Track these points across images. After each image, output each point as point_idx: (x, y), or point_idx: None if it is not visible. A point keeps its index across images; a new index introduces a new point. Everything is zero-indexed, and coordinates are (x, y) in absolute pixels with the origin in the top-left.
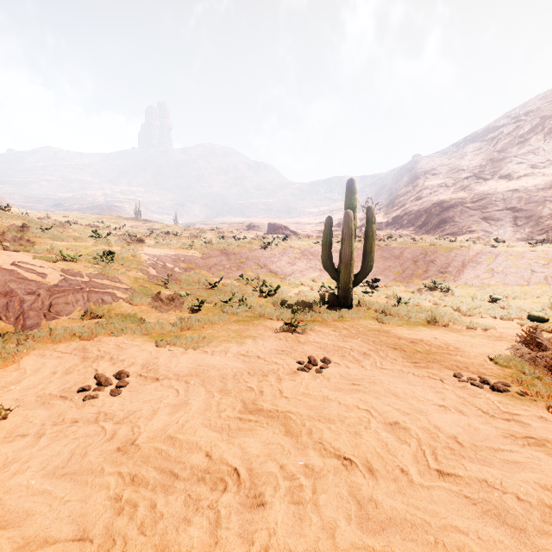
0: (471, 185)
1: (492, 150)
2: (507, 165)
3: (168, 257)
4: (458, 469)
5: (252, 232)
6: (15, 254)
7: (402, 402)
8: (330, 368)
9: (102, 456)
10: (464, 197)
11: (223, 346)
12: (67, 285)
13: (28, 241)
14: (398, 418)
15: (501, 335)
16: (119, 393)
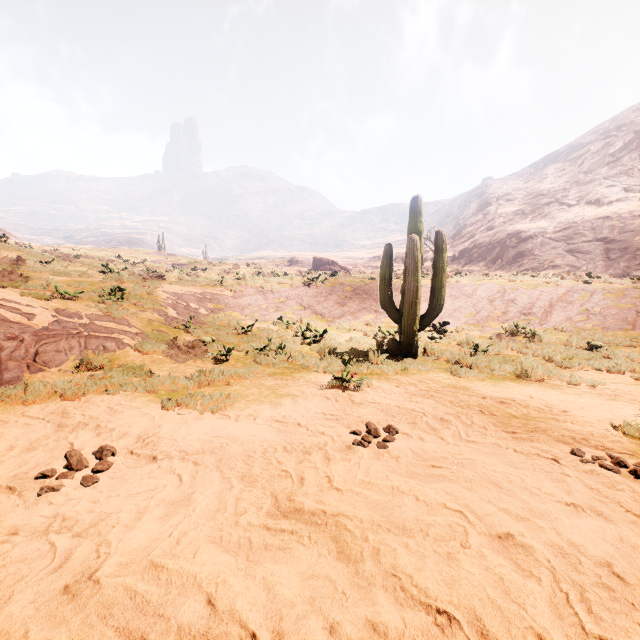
0: (553, 213)
1: (578, 171)
2: (596, 188)
3: (192, 296)
4: (637, 637)
5: (294, 268)
6: None
7: (508, 497)
8: (398, 441)
9: (33, 605)
10: (545, 227)
11: (252, 408)
12: (60, 328)
13: (20, 276)
14: (510, 527)
15: (616, 394)
16: (94, 482)
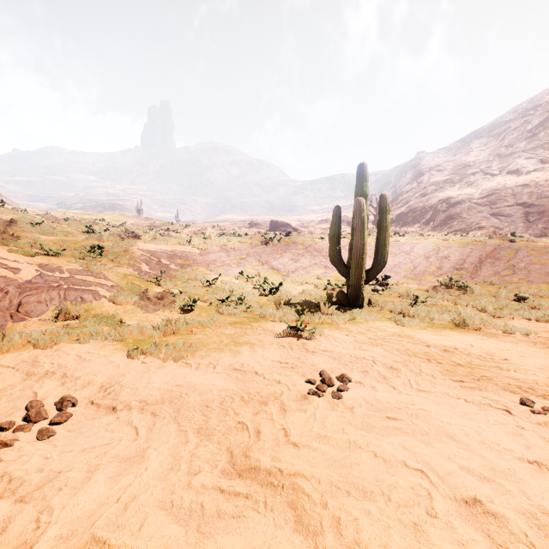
0: (478, 181)
1: (499, 145)
2: (515, 160)
3: (164, 253)
4: None
5: (254, 230)
6: None
7: (467, 452)
8: (351, 391)
9: None
10: (471, 193)
11: (212, 356)
12: (42, 281)
13: (12, 235)
14: (476, 491)
15: None
16: (50, 436)
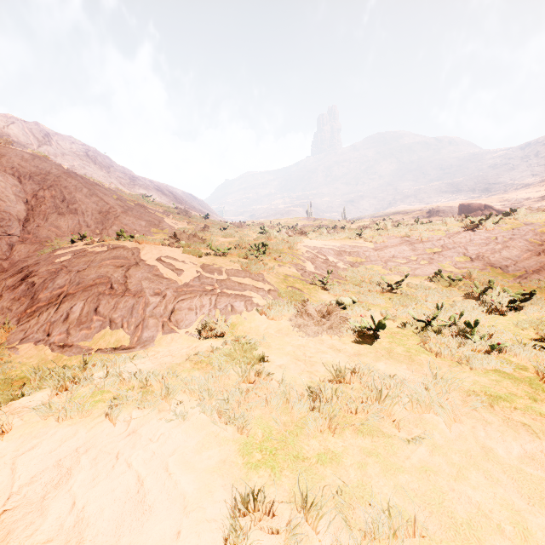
0: None
1: None
2: None
3: (331, 249)
4: None
5: (434, 219)
6: (170, 249)
7: None
8: None
9: None
10: None
11: None
12: (198, 284)
13: (200, 239)
14: None
15: None
16: None
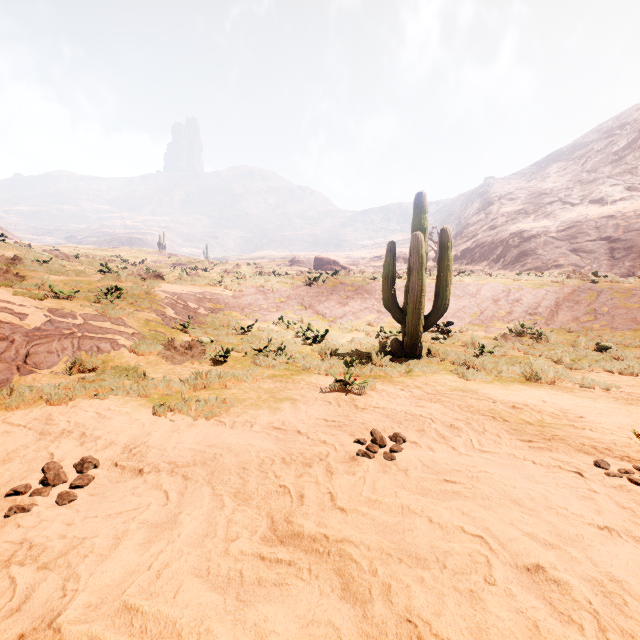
0: (556, 212)
1: (581, 170)
2: (599, 187)
3: (192, 295)
4: None
5: (295, 268)
6: None
7: (532, 518)
8: (406, 452)
9: None
10: (548, 226)
11: (249, 414)
12: (53, 328)
13: (16, 275)
14: (539, 557)
15: (632, 397)
16: (71, 500)
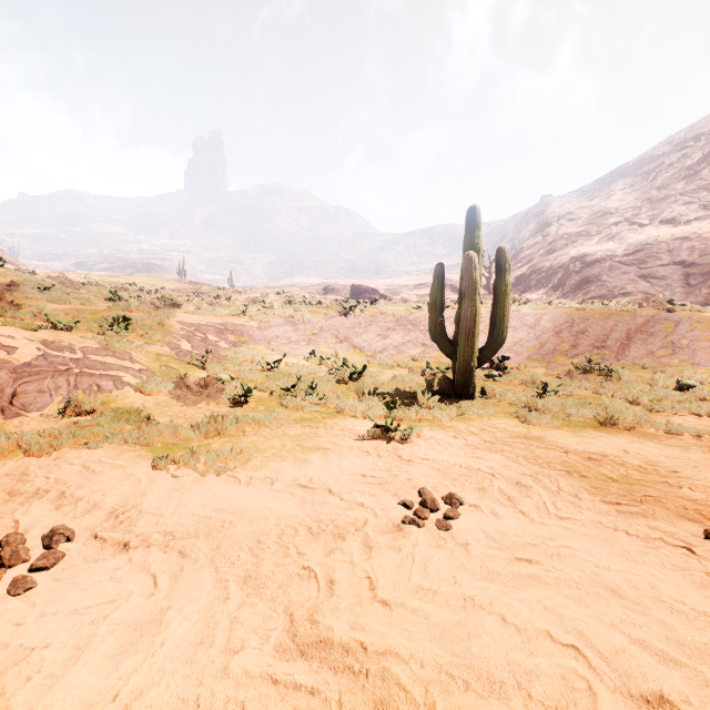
0: (622, 233)
1: (650, 187)
2: (671, 205)
3: (211, 326)
4: None
5: (330, 297)
6: None
7: (640, 616)
8: (464, 518)
9: None
10: (613, 249)
11: (270, 467)
12: (46, 363)
13: (10, 303)
14: (662, 682)
15: None
16: (27, 588)
